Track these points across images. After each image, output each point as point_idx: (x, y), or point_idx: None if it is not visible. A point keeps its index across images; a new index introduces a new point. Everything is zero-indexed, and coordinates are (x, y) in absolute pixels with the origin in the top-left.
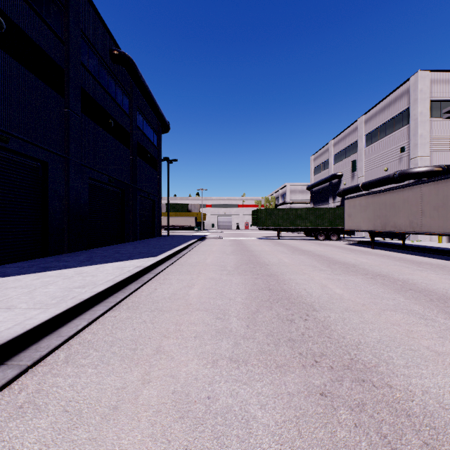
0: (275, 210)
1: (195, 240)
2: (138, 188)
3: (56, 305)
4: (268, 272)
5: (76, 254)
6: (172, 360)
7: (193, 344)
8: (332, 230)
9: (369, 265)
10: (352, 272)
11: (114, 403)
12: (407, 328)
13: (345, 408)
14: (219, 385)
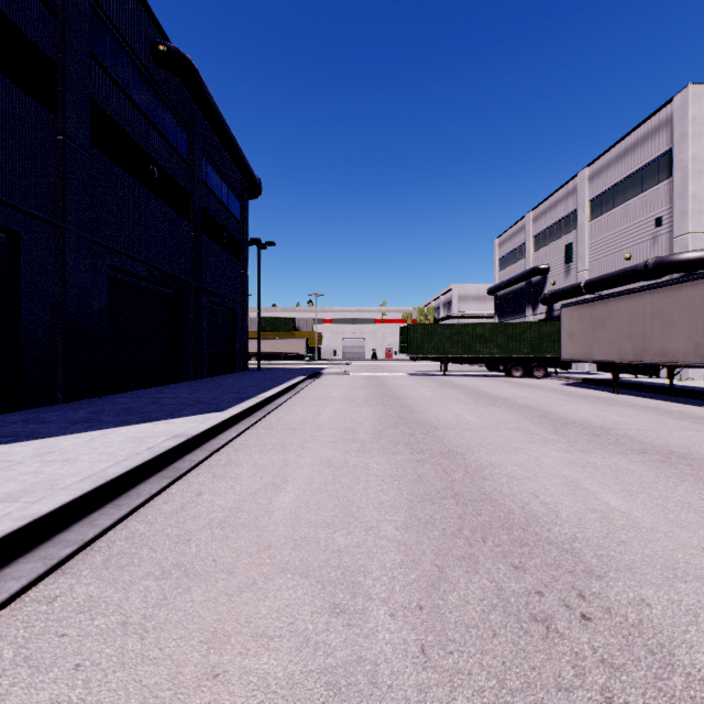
0: (438, 327)
1: (302, 378)
2: (206, 288)
3: None
4: (442, 446)
5: (76, 405)
6: None
7: None
8: (535, 361)
9: (634, 429)
10: (612, 446)
11: None
12: None
13: None
14: None
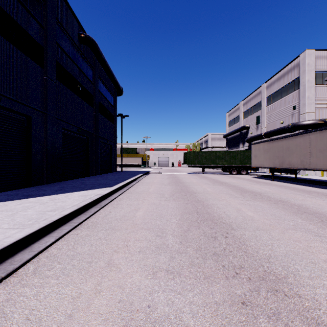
0: (200, 152)
1: (141, 175)
2: (100, 136)
3: (31, 225)
4: (196, 198)
5: (52, 185)
6: (120, 272)
7: (137, 257)
8: (242, 167)
9: (271, 193)
10: (259, 198)
11: (69, 312)
12: (306, 244)
13: (264, 316)
14: (158, 295)
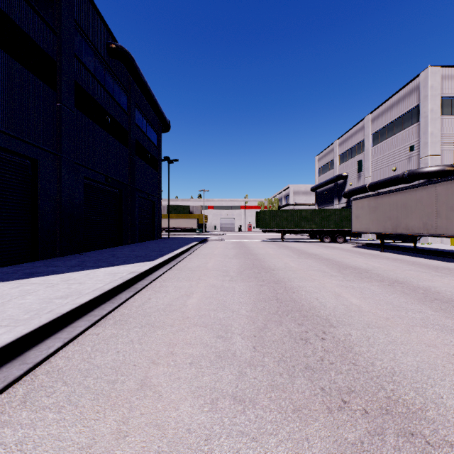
0: (279, 212)
1: (196, 243)
2: (137, 188)
3: (27, 322)
4: (275, 278)
5: (68, 257)
6: (159, 399)
7: (187, 374)
8: (338, 233)
9: (383, 270)
10: (366, 278)
11: None
12: (447, 351)
13: None
14: (219, 442)
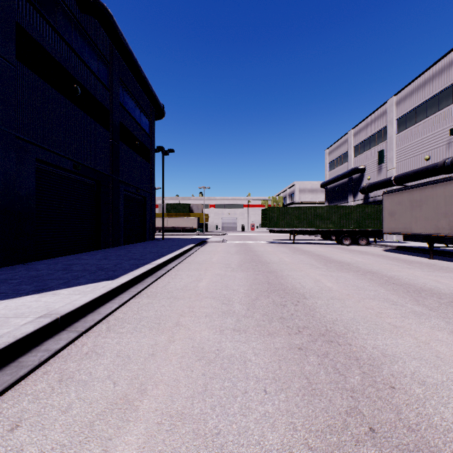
0: (289, 209)
1: (191, 246)
2: (122, 180)
3: None
4: (318, 322)
5: None
6: None
7: None
8: (359, 233)
9: None
10: None
11: None
12: None
13: None
14: None
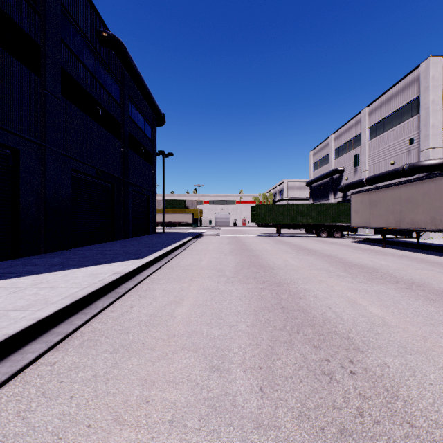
0: (275, 206)
1: (190, 238)
2: (131, 182)
3: None
4: (276, 279)
5: (53, 254)
6: None
7: None
8: (335, 227)
9: (392, 269)
10: (378, 279)
11: None
12: None
13: None
14: None
